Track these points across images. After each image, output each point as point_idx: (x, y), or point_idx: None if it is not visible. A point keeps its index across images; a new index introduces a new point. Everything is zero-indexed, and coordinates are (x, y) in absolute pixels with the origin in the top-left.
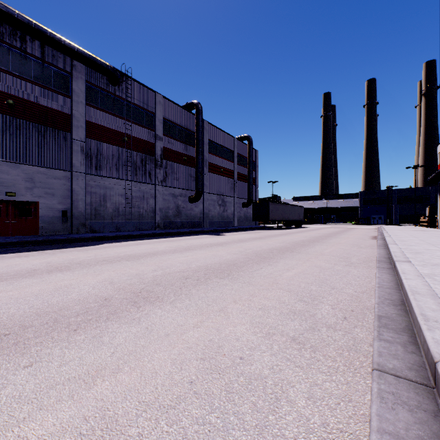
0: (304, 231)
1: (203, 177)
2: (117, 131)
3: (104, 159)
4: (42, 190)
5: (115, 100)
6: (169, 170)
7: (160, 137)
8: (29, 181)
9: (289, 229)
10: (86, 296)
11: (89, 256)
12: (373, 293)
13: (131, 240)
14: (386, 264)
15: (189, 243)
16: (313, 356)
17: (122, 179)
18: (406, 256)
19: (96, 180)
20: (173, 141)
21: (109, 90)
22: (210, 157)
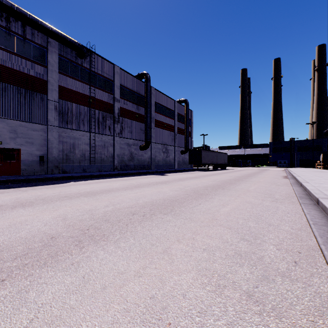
0: (229, 172)
1: (151, 130)
2: (83, 94)
3: (73, 115)
4: (24, 139)
5: (82, 69)
6: (124, 125)
7: (117, 99)
8: (12, 133)
9: (217, 171)
10: (35, 234)
11: (54, 193)
12: (310, 230)
13: (93, 179)
14: (308, 200)
15: (139, 181)
16: (281, 327)
17: (88, 132)
18: (325, 193)
19: (67, 132)
20: (128, 103)
21: (77, 62)
22: (156, 115)
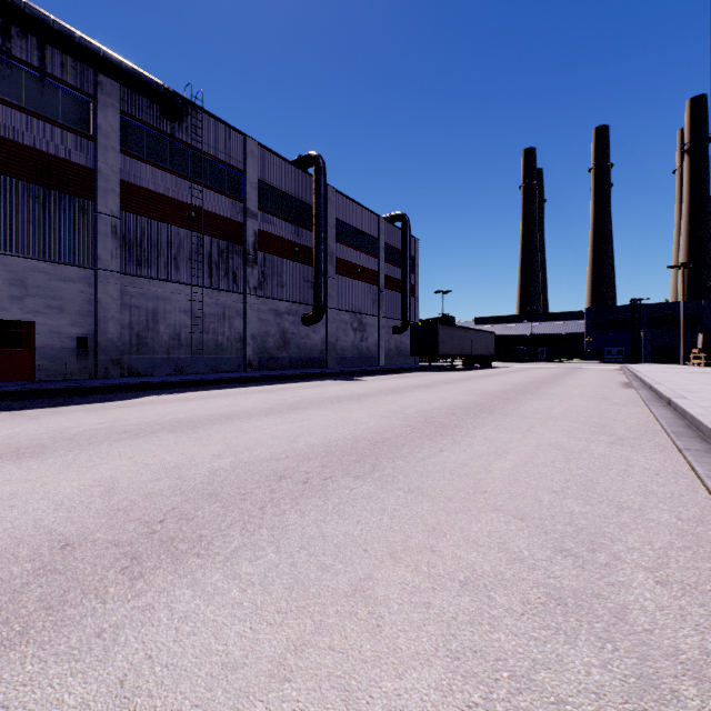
0: (499, 373)
1: (327, 281)
2: (177, 201)
3: (155, 248)
4: (42, 300)
5: (173, 146)
6: (268, 269)
7: (253, 213)
8: (16, 285)
9: (473, 371)
10: (23, 535)
11: (100, 423)
12: None
13: (197, 390)
14: (697, 441)
15: (299, 394)
16: None
17: (186, 284)
18: None
19: (140, 285)
20: (276, 221)
21: (163, 129)
22: (339, 248)
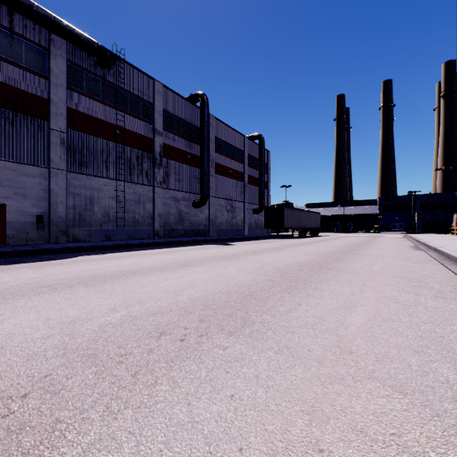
0: (325, 240)
1: (210, 178)
2: (107, 122)
3: (91, 154)
4: (11, 189)
5: (104, 85)
6: (170, 170)
7: (159, 132)
8: None
9: (307, 238)
10: None
11: (33, 278)
12: None
13: (117, 252)
14: None
15: (189, 255)
16: None
17: (113, 179)
18: None
19: (81, 179)
20: (175, 137)
21: (97, 73)
22: (217, 156)
